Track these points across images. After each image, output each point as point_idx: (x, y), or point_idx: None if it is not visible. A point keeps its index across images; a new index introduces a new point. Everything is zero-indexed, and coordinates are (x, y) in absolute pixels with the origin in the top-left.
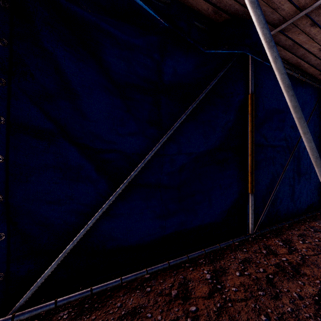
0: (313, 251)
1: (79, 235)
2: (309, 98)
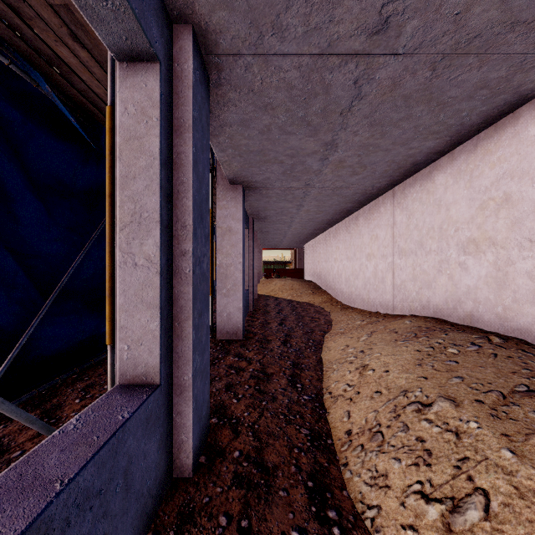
0: None
1: (24, 341)
2: None
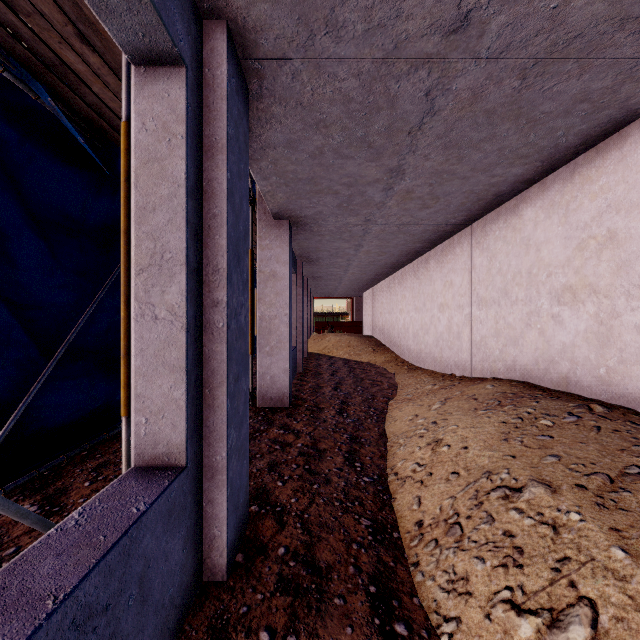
0: None
1: (21, 410)
2: None
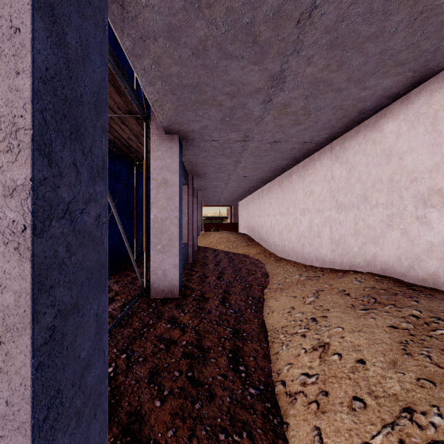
0: (123, 287)
1: None
2: (123, 169)
